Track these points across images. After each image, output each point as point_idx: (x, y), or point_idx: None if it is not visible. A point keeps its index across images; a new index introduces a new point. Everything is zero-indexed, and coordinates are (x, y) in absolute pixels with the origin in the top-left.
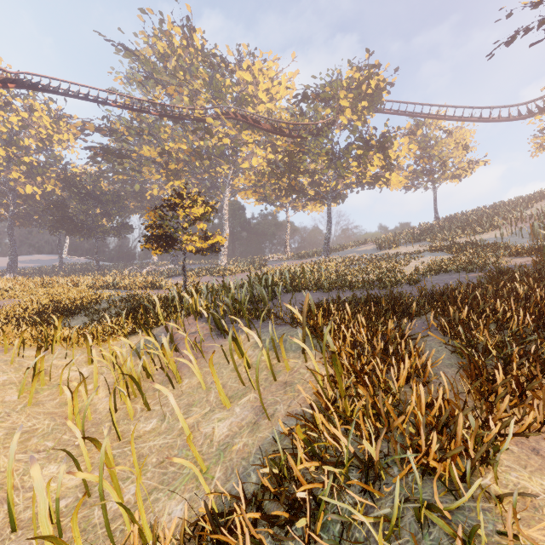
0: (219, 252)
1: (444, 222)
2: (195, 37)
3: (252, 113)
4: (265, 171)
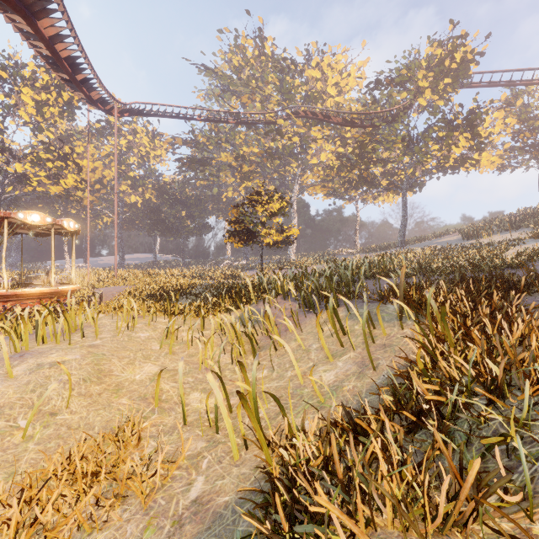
0: (288, 247)
1: None
2: (266, 46)
3: (322, 109)
4: (334, 165)
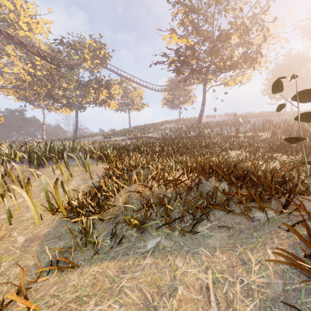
0: None
1: (133, 128)
2: None
3: (19, 36)
4: (26, 79)
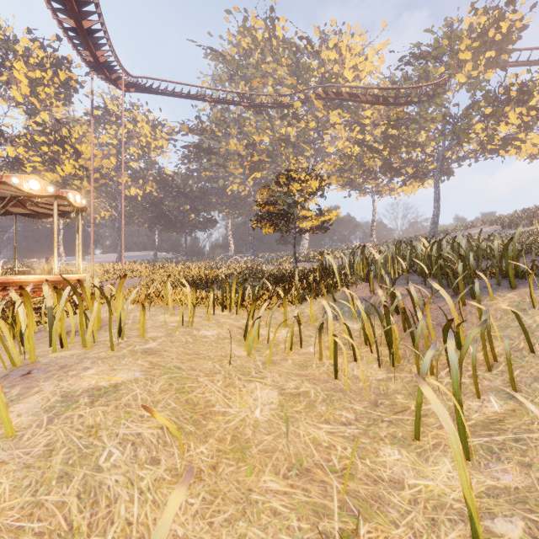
0: (299, 242)
1: None
2: (277, 28)
3: (349, 86)
4: (352, 153)
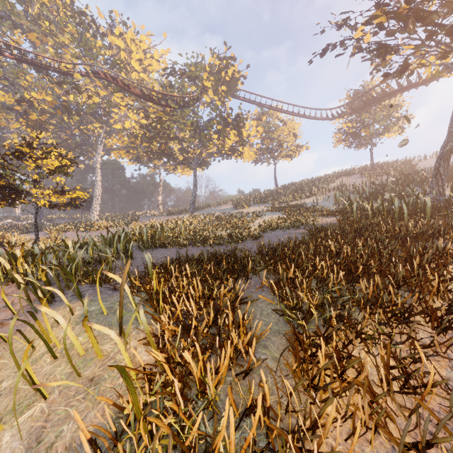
0: (91, 207)
1: (281, 189)
2: None
3: (122, 76)
4: (137, 134)
